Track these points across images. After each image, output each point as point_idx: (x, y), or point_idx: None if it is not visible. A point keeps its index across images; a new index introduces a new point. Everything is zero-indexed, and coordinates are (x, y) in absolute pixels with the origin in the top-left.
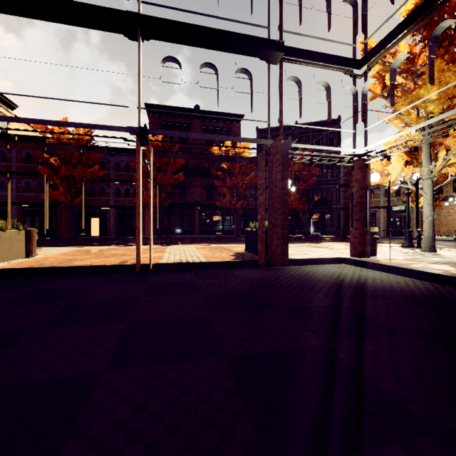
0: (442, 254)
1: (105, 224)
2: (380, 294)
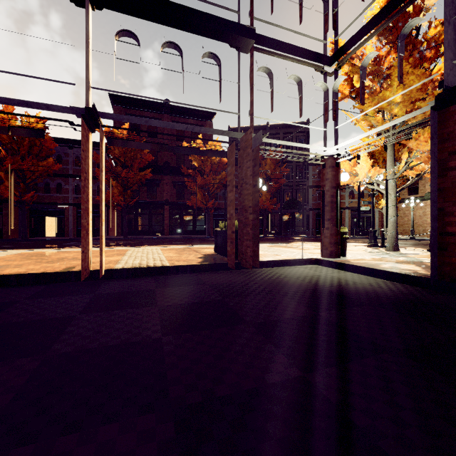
0: (405, 253)
1: (62, 224)
2: (355, 299)
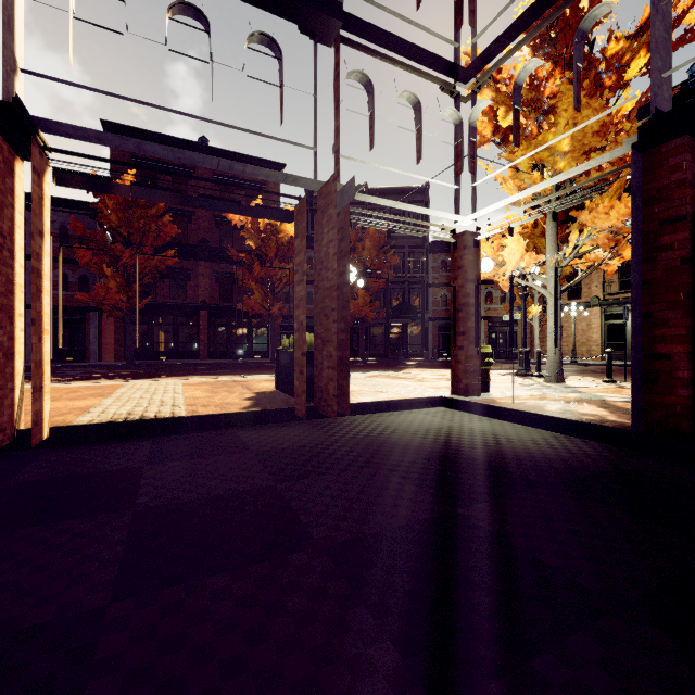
0: (575, 386)
1: None
2: (518, 474)
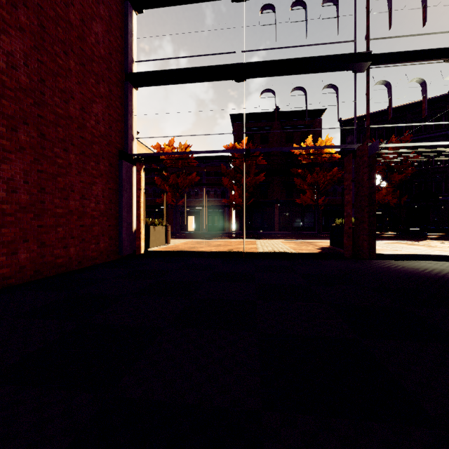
0: None
1: (198, 221)
2: None
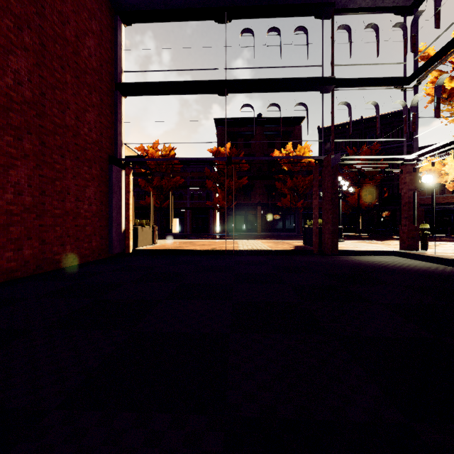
0: None
1: (182, 223)
2: (403, 272)
